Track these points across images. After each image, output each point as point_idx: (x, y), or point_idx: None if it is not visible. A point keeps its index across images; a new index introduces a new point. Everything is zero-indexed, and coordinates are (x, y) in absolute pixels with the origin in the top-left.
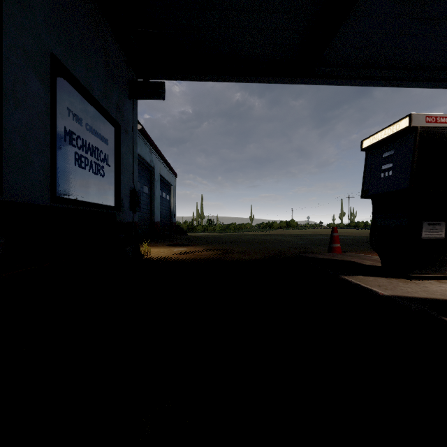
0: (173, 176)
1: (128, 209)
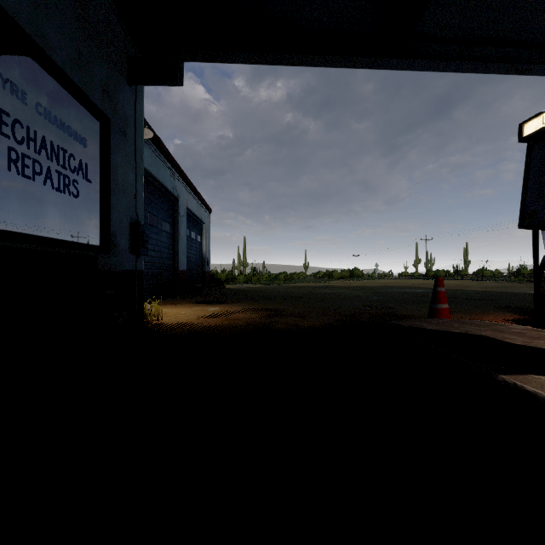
0: (206, 211)
1: (127, 251)
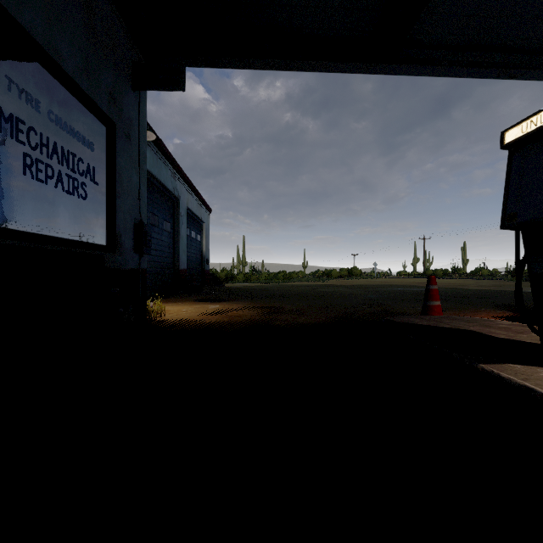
0: (206, 211)
1: (131, 250)
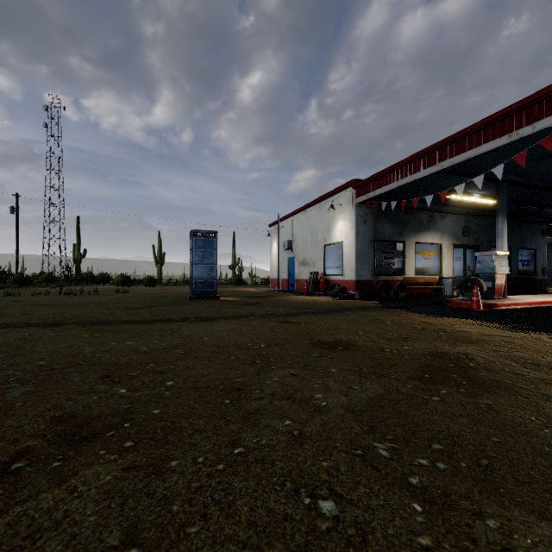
0: None
1: (540, 274)
